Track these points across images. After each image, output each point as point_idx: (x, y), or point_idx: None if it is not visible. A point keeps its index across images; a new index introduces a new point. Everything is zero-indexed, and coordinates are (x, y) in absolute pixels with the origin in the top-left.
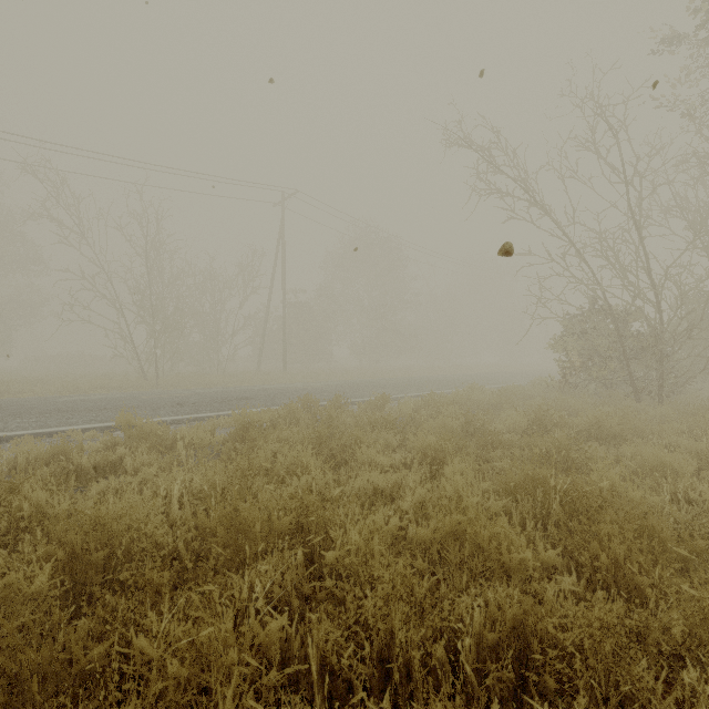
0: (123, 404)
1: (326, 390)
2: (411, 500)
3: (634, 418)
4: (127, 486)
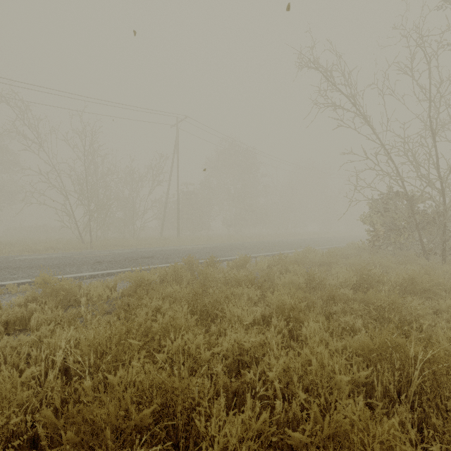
0: (58, 262)
1: (205, 251)
2: (276, 367)
3: (436, 275)
4: (25, 344)
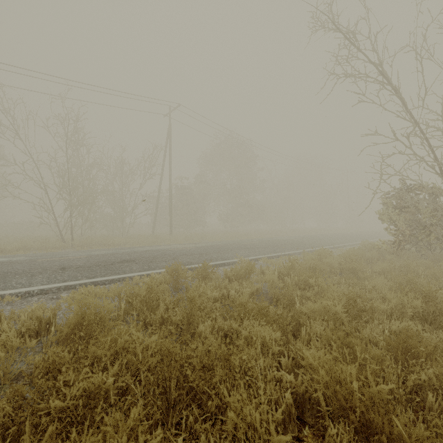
0: (9, 270)
1: (198, 252)
2: None
3: None
4: None
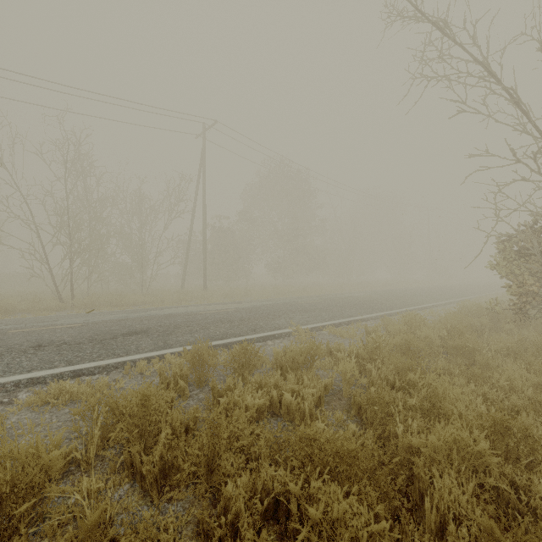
0: None
1: (238, 316)
2: None
3: None
4: None
